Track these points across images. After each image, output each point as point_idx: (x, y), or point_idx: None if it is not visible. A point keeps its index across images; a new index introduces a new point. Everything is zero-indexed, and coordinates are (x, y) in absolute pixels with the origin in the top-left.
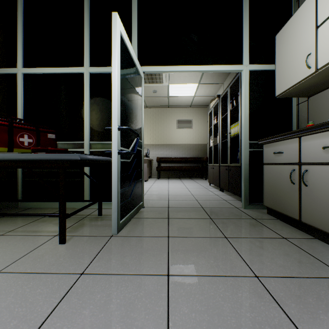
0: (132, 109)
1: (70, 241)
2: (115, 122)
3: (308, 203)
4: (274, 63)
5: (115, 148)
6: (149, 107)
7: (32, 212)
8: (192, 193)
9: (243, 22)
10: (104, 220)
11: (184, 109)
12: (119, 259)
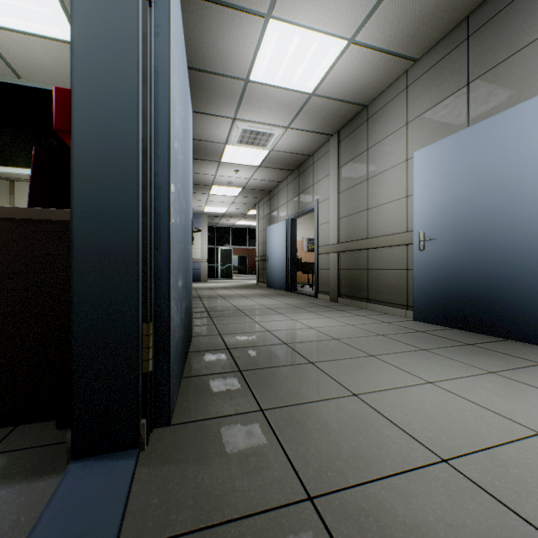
0: None
1: None
2: None
3: None
4: None
5: None
6: None
7: None
8: None
9: None
10: None
11: None
12: None
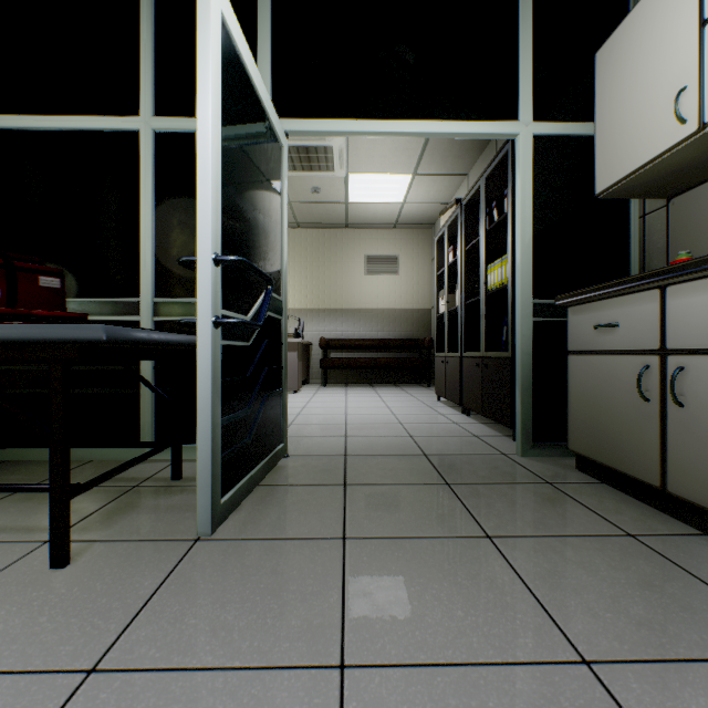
0: (257, 218)
1: (82, 559)
2: (206, 243)
3: (686, 448)
4: (590, 120)
5: (207, 312)
6: (303, 226)
7: (5, 473)
8: (400, 419)
9: (521, 22)
10: (183, 494)
11: (382, 231)
12: (206, 616)
